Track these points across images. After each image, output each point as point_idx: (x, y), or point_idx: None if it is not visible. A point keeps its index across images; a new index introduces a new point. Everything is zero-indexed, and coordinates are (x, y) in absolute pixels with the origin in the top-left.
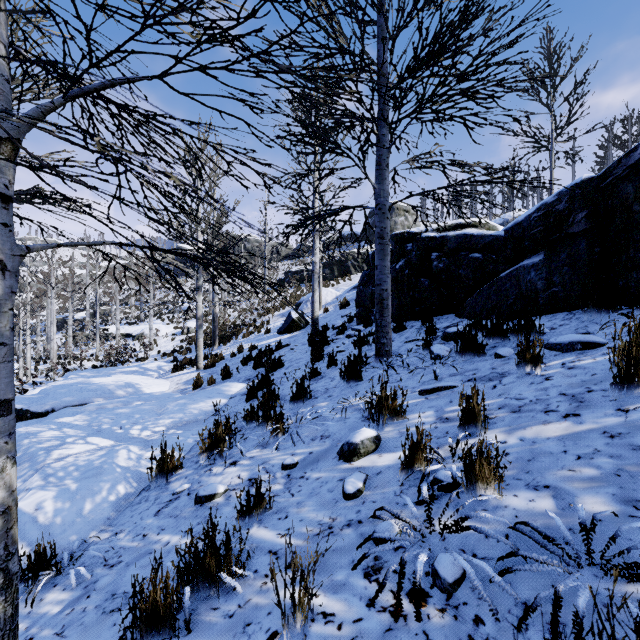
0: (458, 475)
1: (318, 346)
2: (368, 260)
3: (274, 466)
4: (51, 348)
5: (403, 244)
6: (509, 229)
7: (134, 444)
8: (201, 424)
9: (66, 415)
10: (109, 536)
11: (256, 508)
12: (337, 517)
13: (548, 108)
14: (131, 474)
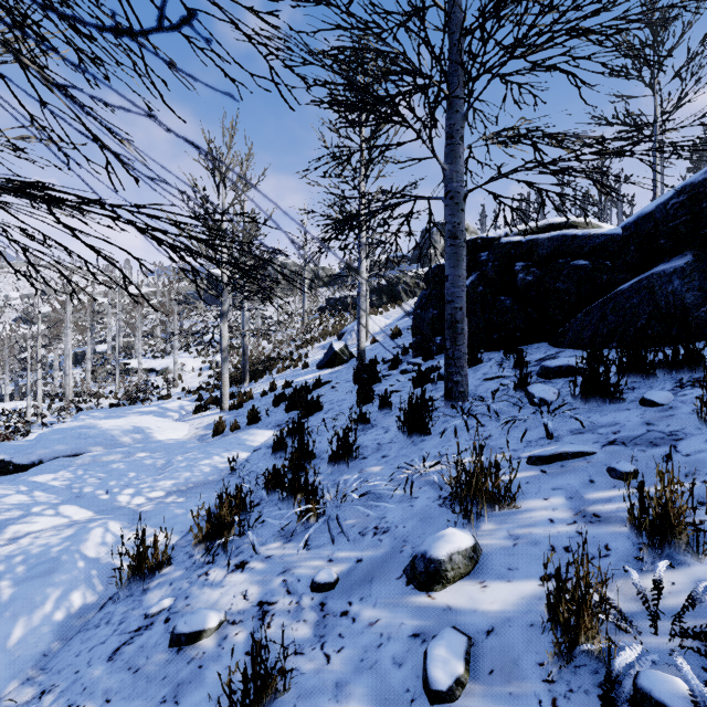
0: (704, 695)
1: (366, 384)
2: (431, 273)
3: (300, 581)
4: (67, 384)
5: (475, 253)
6: (630, 224)
7: (116, 518)
8: (212, 488)
9: (50, 470)
10: (30, 697)
11: (257, 698)
12: None
13: (651, 88)
14: (98, 571)
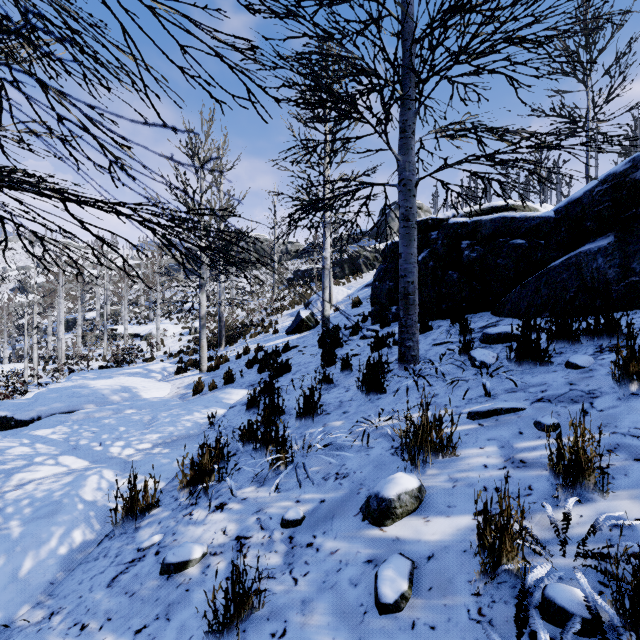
0: (596, 600)
1: (329, 349)
2: (387, 250)
3: (272, 518)
4: (59, 348)
5: (426, 232)
6: (562, 208)
7: (110, 467)
8: (193, 440)
9: (48, 425)
10: (41, 618)
11: (237, 612)
12: None
13: (584, 84)
14: (95, 512)
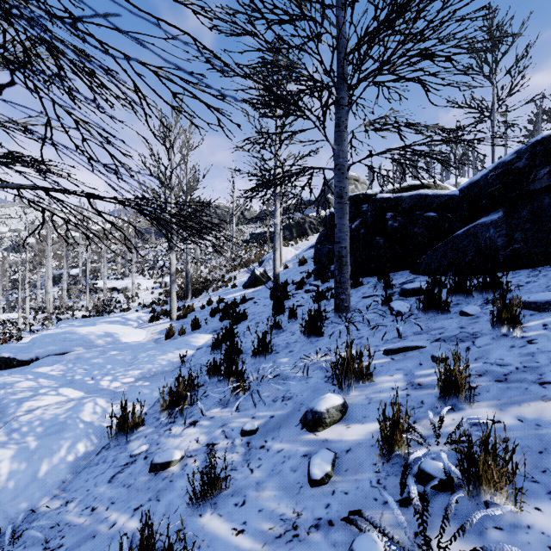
0: (451, 468)
1: (279, 300)
2: (326, 220)
3: (233, 430)
4: (48, 300)
5: (359, 205)
6: (464, 188)
7: (102, 396)
8: (168, 375)
9: (46, 364)
10: (59, 505)
11: (210, 490)
12: (302, 511)
13: (490, 81)
14: (93, 430)
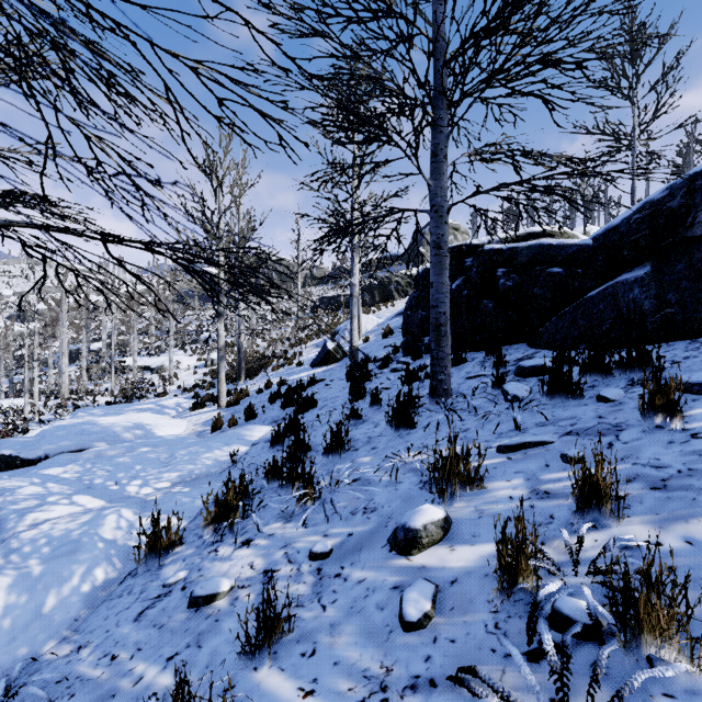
0: (598, 609)
1: (358, 382)
2: (419, 278)
3: (299, 552)
4: (62, 382)
5: (461, 259)
6: (599, 236)
7: (128, 506)
8: (214, 479)
9: (58, 464)
10: (69, 652)
11: (268, 635)
12: (393, 666)
13: (630, 100)
14: (116, 551)
